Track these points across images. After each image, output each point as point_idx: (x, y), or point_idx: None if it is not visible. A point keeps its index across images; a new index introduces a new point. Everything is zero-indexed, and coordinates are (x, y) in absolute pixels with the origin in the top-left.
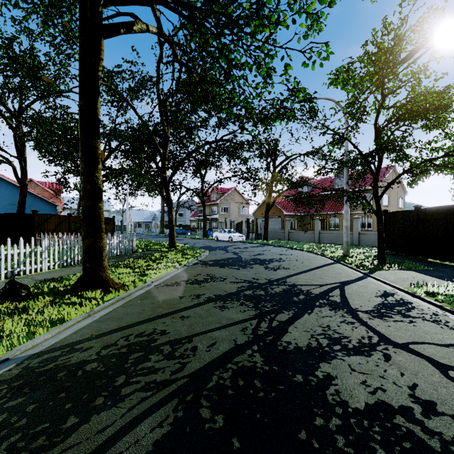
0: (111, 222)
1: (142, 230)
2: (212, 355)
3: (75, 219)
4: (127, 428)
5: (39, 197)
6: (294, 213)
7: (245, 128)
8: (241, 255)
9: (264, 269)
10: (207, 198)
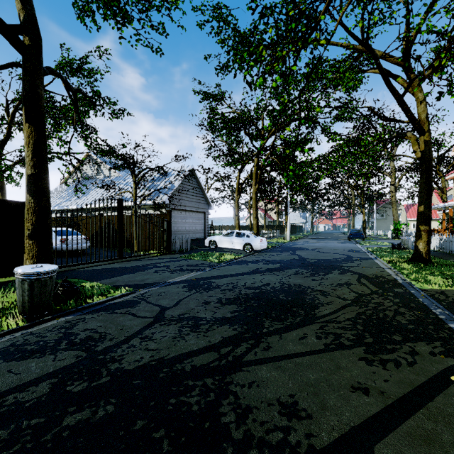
0: None
1: None
2: (301, 330)
3: None
4: (334, 312)
5: None
6: None
7: None
8: None
9: None
10: None
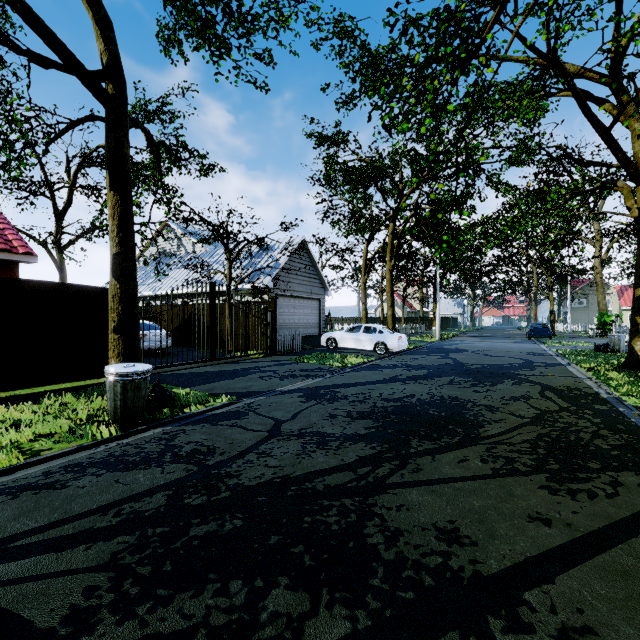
0: None
1: None
2: (461, 452)
3: None
4: (505, 432)
5: None
6: None
7: None
8: None
9: None
10: None
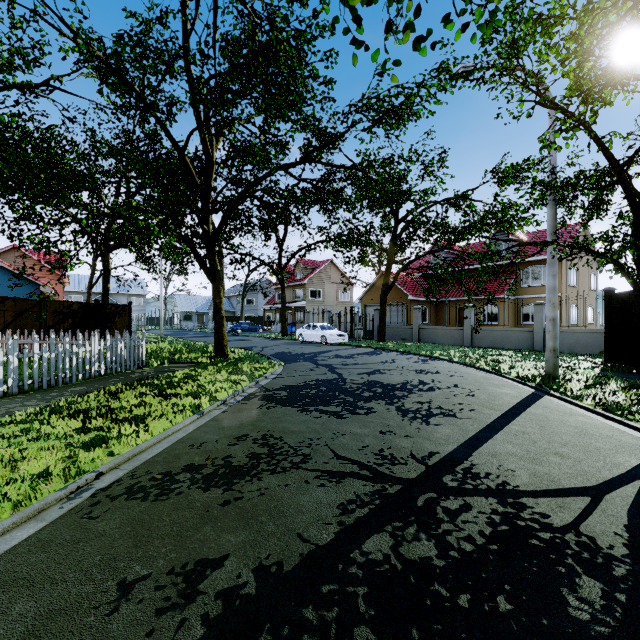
0: (124, 312)
1: (192, 324)
2: None
3: (54, 306)
4: None
5: (10, 271)
6: (424, 299)
7: (361, 45)
8: (343, 374)
9: (398, 415)
10: (289, 276)
